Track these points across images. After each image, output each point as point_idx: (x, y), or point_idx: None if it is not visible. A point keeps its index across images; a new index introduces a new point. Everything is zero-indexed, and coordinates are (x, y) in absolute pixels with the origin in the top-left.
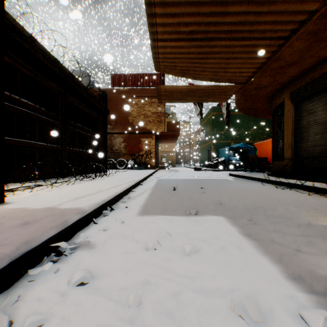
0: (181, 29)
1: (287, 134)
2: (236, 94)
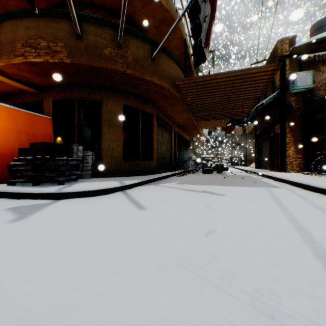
0: (238, 112)
1: (155, 142)
2: (178, 92)
